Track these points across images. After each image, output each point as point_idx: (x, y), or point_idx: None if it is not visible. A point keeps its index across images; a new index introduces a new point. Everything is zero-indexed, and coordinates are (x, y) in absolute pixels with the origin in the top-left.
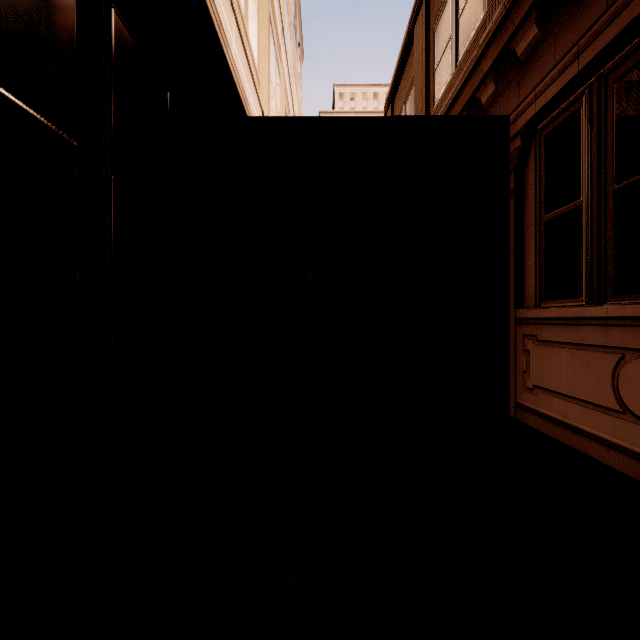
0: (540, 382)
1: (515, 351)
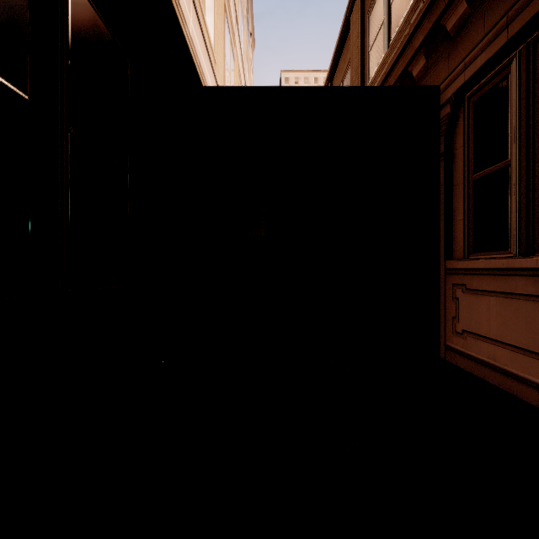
0: (469, 327)
1: (445, 298)
